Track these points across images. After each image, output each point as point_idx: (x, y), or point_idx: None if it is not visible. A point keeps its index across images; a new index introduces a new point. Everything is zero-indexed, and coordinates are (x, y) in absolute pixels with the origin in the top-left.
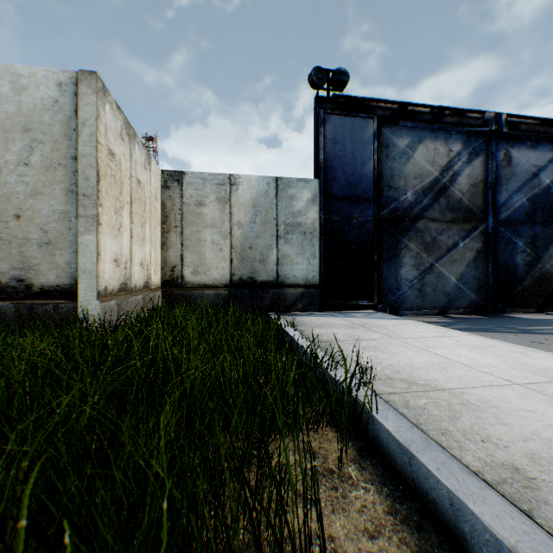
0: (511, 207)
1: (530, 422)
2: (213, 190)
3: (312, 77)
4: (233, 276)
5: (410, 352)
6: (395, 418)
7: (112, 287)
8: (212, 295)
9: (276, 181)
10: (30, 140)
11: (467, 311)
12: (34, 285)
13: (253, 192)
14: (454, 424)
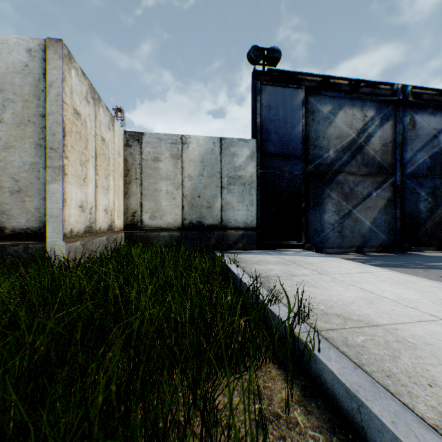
0: (415, 163)
1: None
2: (168, 148)
3: (250, 54)
4: (184, 220)
5: (339, 287)
6: (337, 358)
7: (78, 229)
8: (166, 237)
9: (220, 141)
10: (3, 99)
11: (379, 249)
12: (6, 228)
13: (201, 150)
14: (396, 365)
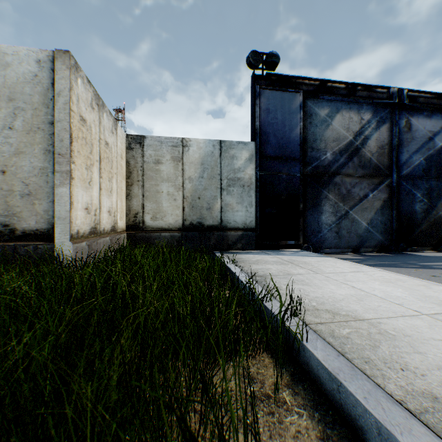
0: (411, 165)
1: (441, 351)
2: (169, 151)
3: (249, 59)
4: (185, 221)
5: (332, 286)
6: (323, 347)
7: (84, 231)
8: (167, 237)
9: (220, 144)
10: (14, 108)
11: (375, 249)
12: (17, 229)
13: (201, 152)
14: (375, 353)
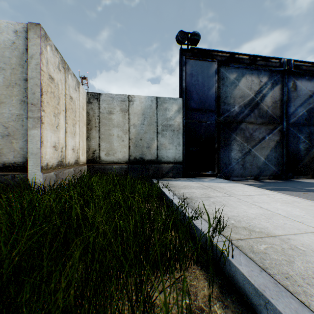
0: (296, 115)
1: None
2: (118, 104)
3: (178, 36)
4: (130, 156)
5: (244, 206)
6: (246, 262)
7: (52, 163)
8: (117, 168)
9: (156, 99)
10: None
11: (270, 177)
12: None
13: (142, 105)
14: (292, 268)
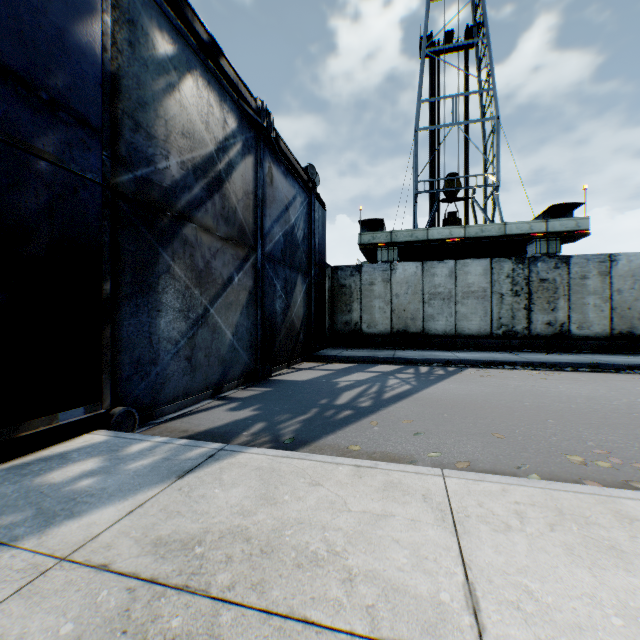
0: (273, 240)
1: None
2: None
3: None
4: None
5: None
6: None
7: None
8: None
9: None
10: None
11: (241, 382)
12: None
13: None
14: None
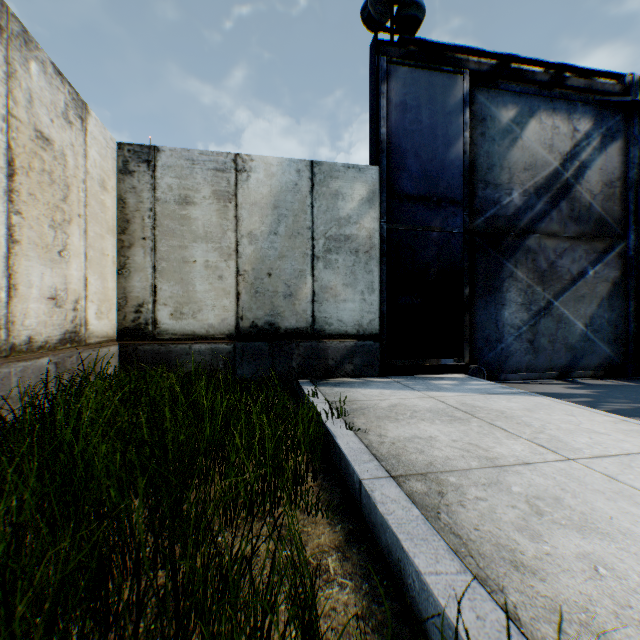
0: None
1: None
2: (208, 179)
3: (368, 7)
4: (241, 320)
5: None
6: None
7: None
8: (205, 352)
9: (310, 168)
10: None
11: (598, 373)
12: None
13: (274, 184)
14: None
